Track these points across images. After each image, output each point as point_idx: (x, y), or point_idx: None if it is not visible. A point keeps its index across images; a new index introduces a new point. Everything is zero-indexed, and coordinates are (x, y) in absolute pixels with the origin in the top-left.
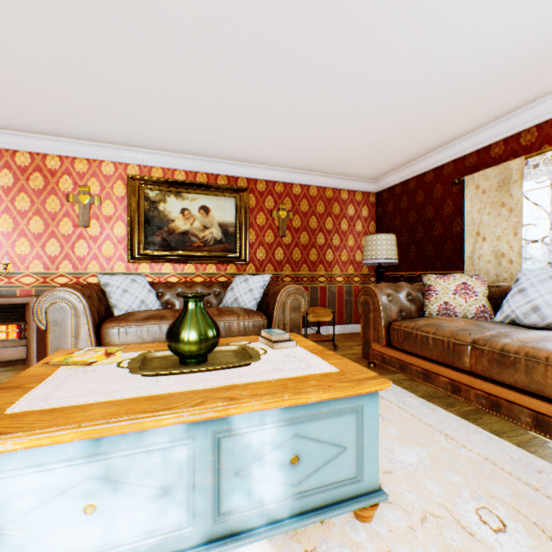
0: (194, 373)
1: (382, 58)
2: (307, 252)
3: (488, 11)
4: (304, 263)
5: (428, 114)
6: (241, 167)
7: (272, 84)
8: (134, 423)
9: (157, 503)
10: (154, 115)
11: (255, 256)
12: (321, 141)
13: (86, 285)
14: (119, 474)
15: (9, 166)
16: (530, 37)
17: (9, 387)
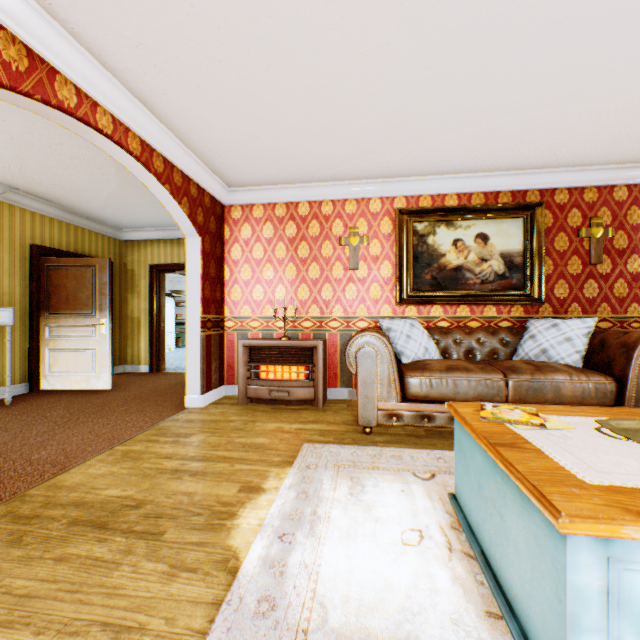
0: None
1: None
2: (638, 284)
3: None
4: (632, 301)
5: None
6: (532, 177)
7: None
8: None
9: None
10: (450, 132)
11: (551, 293)
12: None
13: (377, 329)
14: None
15: (293, 217)
16: None
17: (504, 444)
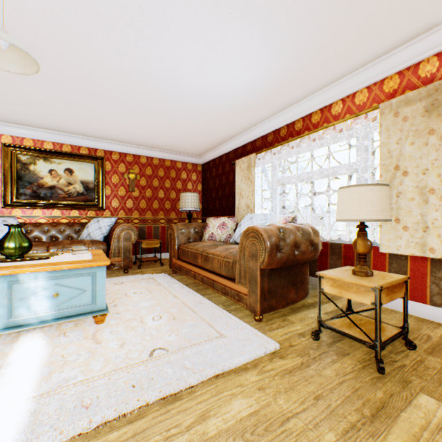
0: (11, 262)
1: (160, 96)
2: (151, 202)
3: (202, 85)
4: (149, 210)
5: (206, 124)
6: (100, 142)
7: (99, 100)
8: None
9: None
10: (19, 106)
11: (111, 205)
12: (149, 131)
13: None
14: None
15: None
16: (231, 97)
17: None
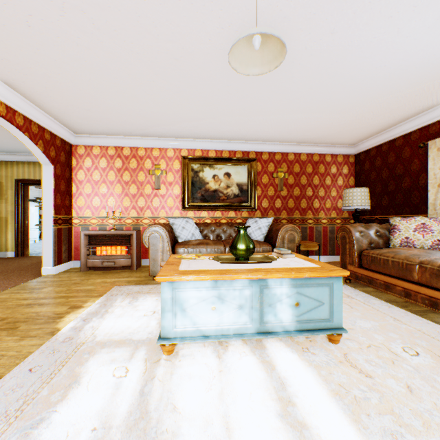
0: (245, 264)
1: (352, 74)
2: (298, 201)
3: (429, 41)
4: (296, 209)
5: (392, 100)
6: (251, 145)
7: (276, 97)
8: (230, 276)
9: (237, 311)
10: (201, 120)
11: (261, 205)
12: (309, 124)
13: (164, 223)
14: (223, 297)
15: (120, 156)
16: None
17: (170, 264)
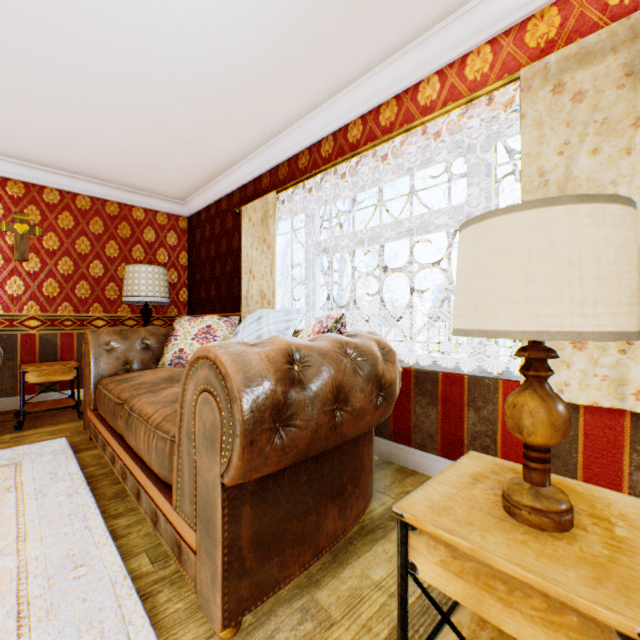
0: None
1: (16, 6)
2: (73, 285)
3: None
4: (67, 300)
5: (171, 120)
6: None
7: None
8: None
9: None
10: None
11: None
12: (44, 126)
13: None
14: None
15: None
16: (207, 43)
17: None
